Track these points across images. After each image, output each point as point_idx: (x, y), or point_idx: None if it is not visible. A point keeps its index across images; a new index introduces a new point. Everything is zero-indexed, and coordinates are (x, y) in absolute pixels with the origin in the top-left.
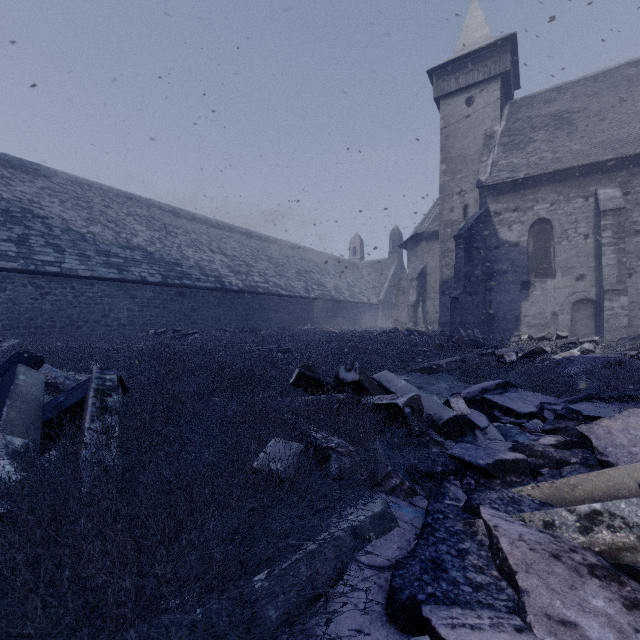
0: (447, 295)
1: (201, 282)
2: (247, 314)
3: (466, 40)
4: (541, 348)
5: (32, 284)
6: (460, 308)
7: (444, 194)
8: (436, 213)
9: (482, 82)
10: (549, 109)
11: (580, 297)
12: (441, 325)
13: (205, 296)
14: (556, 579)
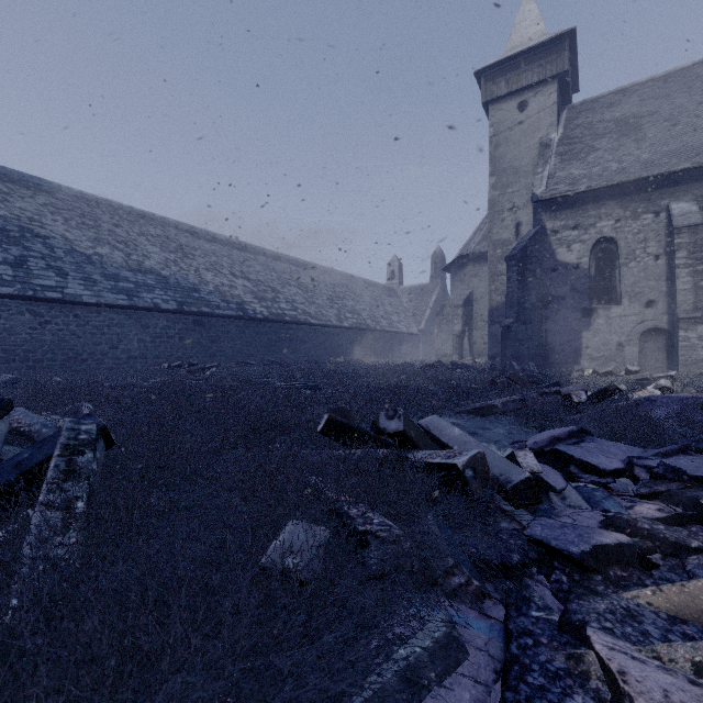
0: (497, 324)
1: (221, 309)
2: (273, 345)
3: (518, 37)
4: (615, 386)
5: (30, 312)
6: (512, 338)
7: (493, 210)
8: (484, 232)
9: (537, 84)
10: (613, 114)
11: (650, 326)
12: (490, 358)
13: (226, 325)
14: None
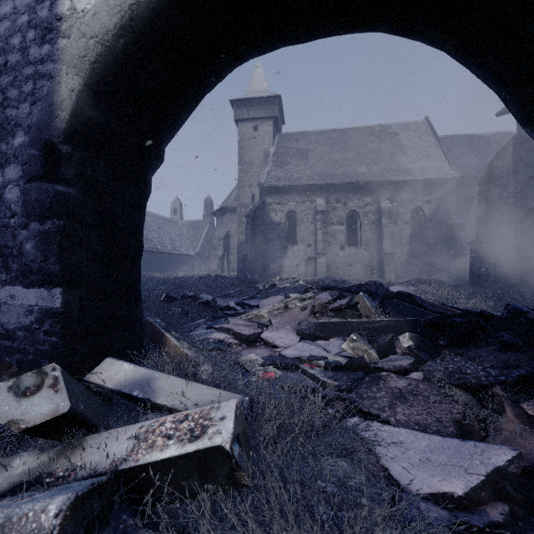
0: (242, 252)
1: None
2: None
3: (254, 87)
4: (274, 283)
5: None
6: (249, 261)
7: (240, 185)
8: (236, 194)
9: (263, 118)
10: (298, 145)
11: (309, 256)
12: (238, 272)
13: None
14: (236, 320)
